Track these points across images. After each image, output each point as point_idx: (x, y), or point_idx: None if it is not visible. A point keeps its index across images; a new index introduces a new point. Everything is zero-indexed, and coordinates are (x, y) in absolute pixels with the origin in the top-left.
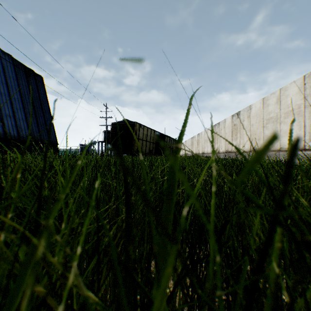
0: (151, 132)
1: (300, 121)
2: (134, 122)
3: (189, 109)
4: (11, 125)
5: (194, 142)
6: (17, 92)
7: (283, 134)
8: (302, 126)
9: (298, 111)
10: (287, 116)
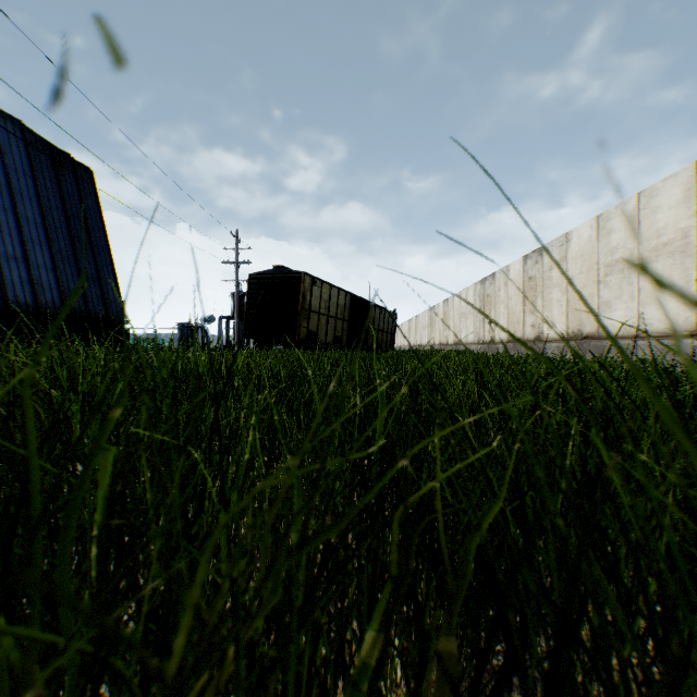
0: (338, 297)
1: (688, 269)
2: (300, 272)
3: None
4: (19, 280)
5: (437, 318)
6: (33, 204)
7: (646, 299)
8: (691, 280)
9: (682, 244)
10: (656, 256)
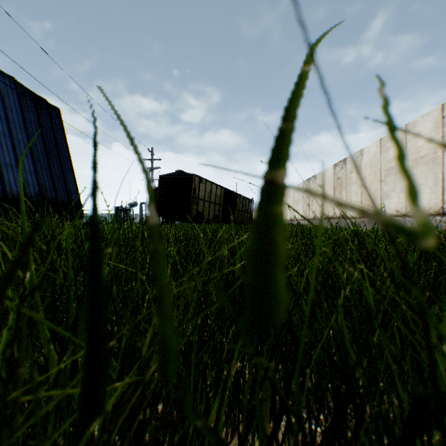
0: (216, 190)
1: (436, 172)
2: (192, 174)
3: (307, 76)
4: (13, 179)
5: None
6: (22, 131)
7: None
8: (438, 179)
9: (433, 157)
10: (416, 165)
